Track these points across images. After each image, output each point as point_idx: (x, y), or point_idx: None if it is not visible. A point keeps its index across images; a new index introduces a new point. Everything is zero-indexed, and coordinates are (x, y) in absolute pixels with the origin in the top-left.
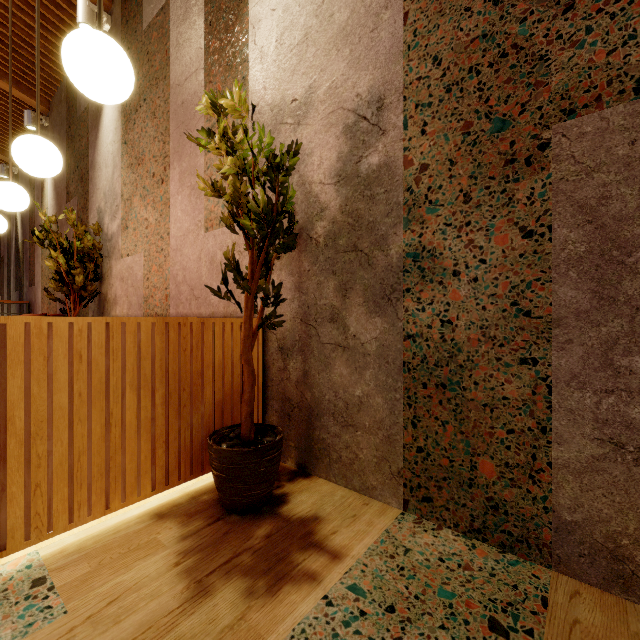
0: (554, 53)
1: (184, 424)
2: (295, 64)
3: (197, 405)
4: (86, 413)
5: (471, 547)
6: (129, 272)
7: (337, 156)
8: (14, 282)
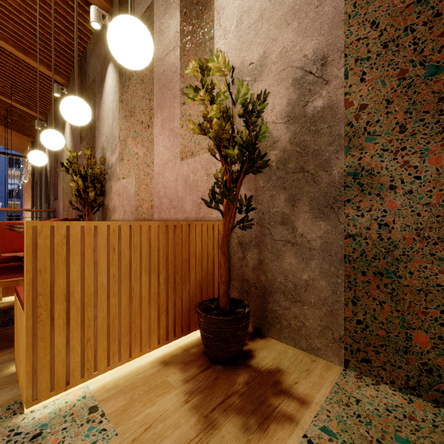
0: None
1: (177, 297)
2: (252, 37)
3: (185, 284)
4: (117, 289)
5: (409, 401)
6: (124, 190)
7: (287, 102)
8: (44, 197)
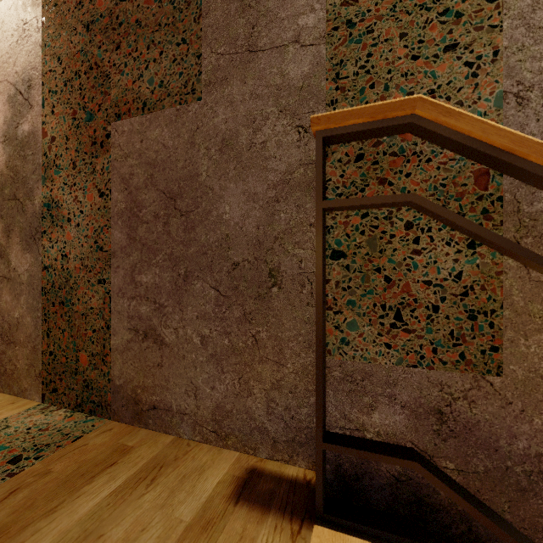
0: (112, 75)
1: None
2: None
3: None
4: None
5: (68, 417)
6: None
7: (4, 120)
8: None
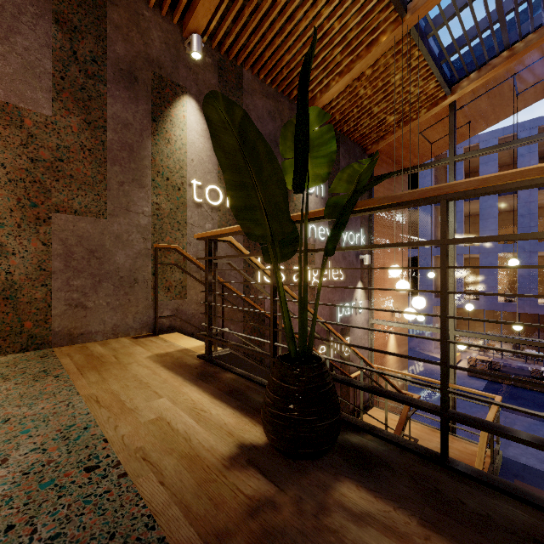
0: (53, 191)
1: None
2: None
3: None
4: None
5: (24, 353)
6: None
7: None
8: None
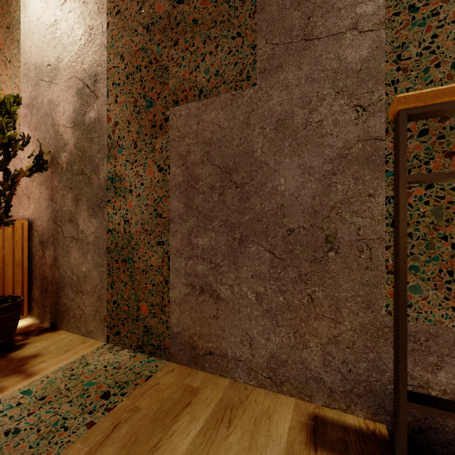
0: (170, 67)
1: None
2: (49, 39)
3: None
4: None
5: (132, 357)
6: None
7: (73, 109)
8: None
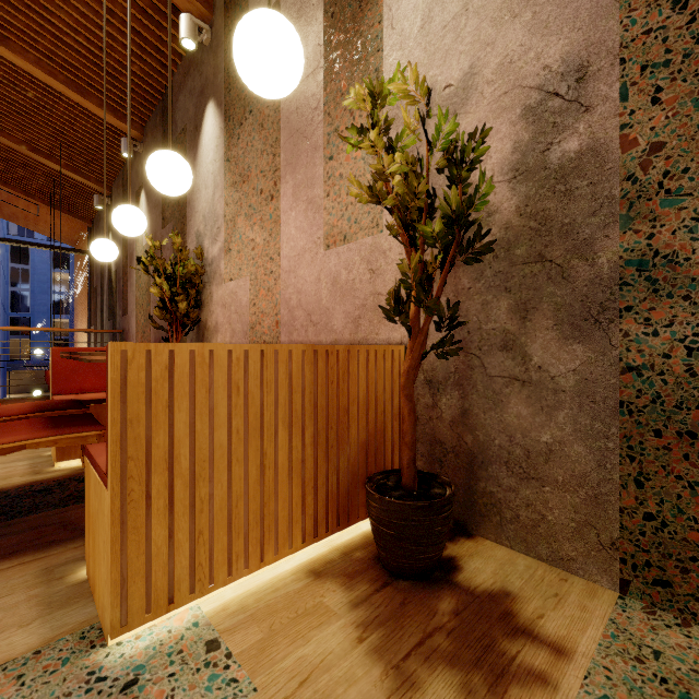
0: None
1: (331, 467)
2: (449, 43)
3: (343, 446)
4: (243, 453)
5: None
6: (232, 298)
7: (512, 146)
8: (107, 311)
